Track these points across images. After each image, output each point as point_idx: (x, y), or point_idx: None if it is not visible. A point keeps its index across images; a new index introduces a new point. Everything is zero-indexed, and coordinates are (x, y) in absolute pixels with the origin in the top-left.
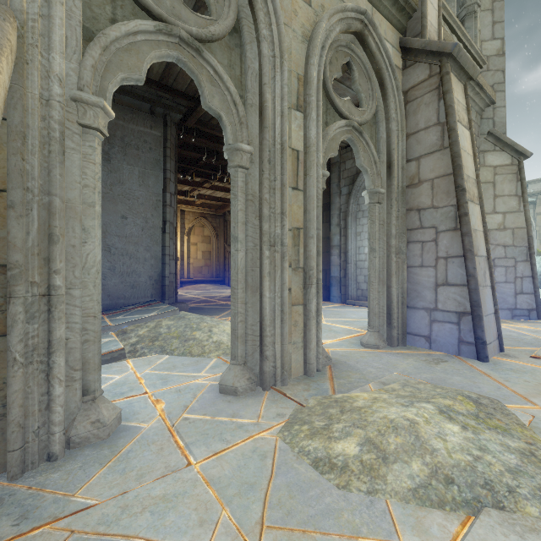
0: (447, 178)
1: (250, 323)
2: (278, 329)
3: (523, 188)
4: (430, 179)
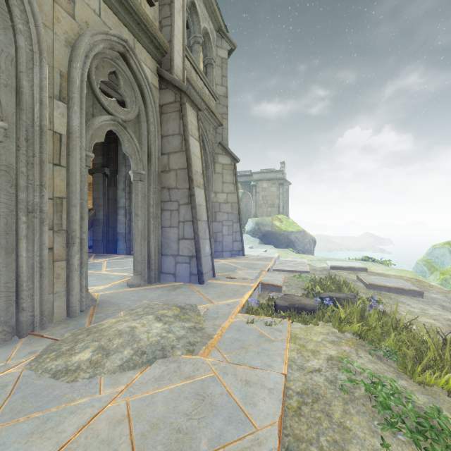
0: (184, 171)
1: (4, 281)
2: (37, 283)
3: (236, 180)
4: (175, 169)
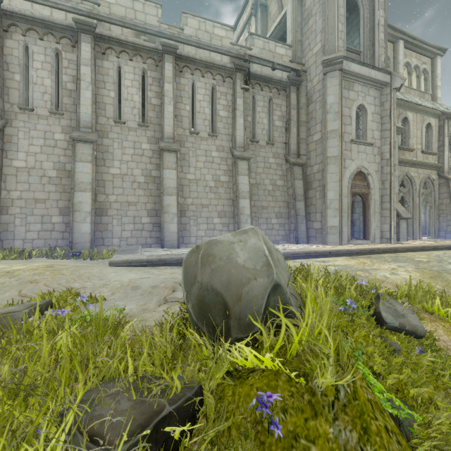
0: (449, 204)
1: (411, 230)
2: (415, 231)
3: None
4: (445, 204)
